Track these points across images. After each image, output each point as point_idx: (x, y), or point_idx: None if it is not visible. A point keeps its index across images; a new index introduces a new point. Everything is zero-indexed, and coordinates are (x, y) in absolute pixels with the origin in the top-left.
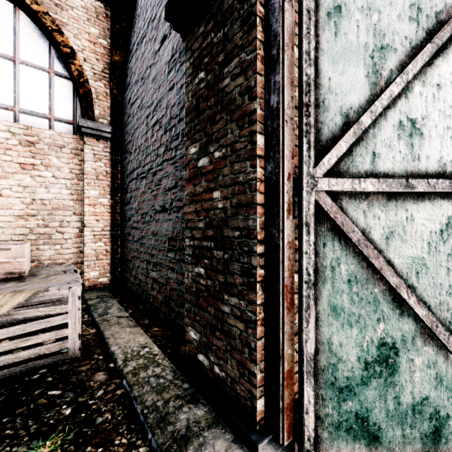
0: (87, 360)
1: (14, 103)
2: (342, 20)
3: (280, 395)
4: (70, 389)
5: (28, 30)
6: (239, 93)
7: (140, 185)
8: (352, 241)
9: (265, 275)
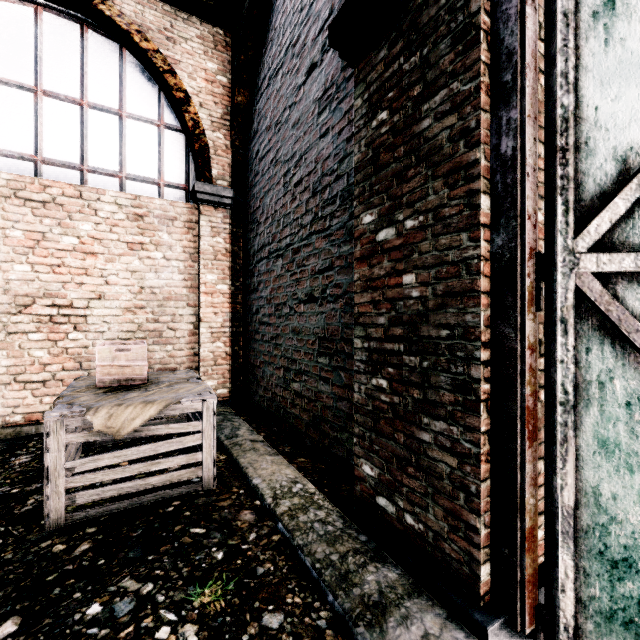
0: (226, 494)
1: (120, 168)
2: (616, 20)
3: (518, 562)
4: (215, 528)
5: (135, 74)
6: (449, 138)
7: (274, 266)
8: (635, 345)
9: (492, 392)
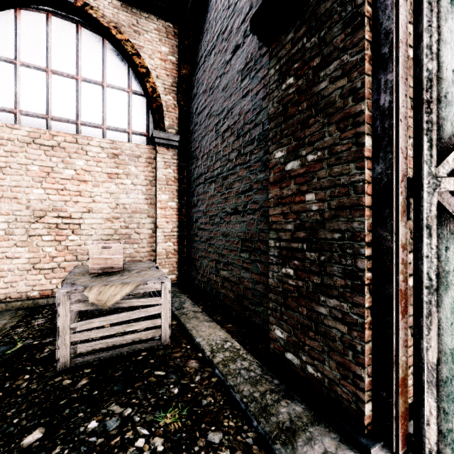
0: (178, 348)
1: (102, 122)
2: None
3: (393, 402)
4: (171, 372)
5: (113, 57)
6: (340, 95)
7: (209, 189)
8: None
9: (373, 278)
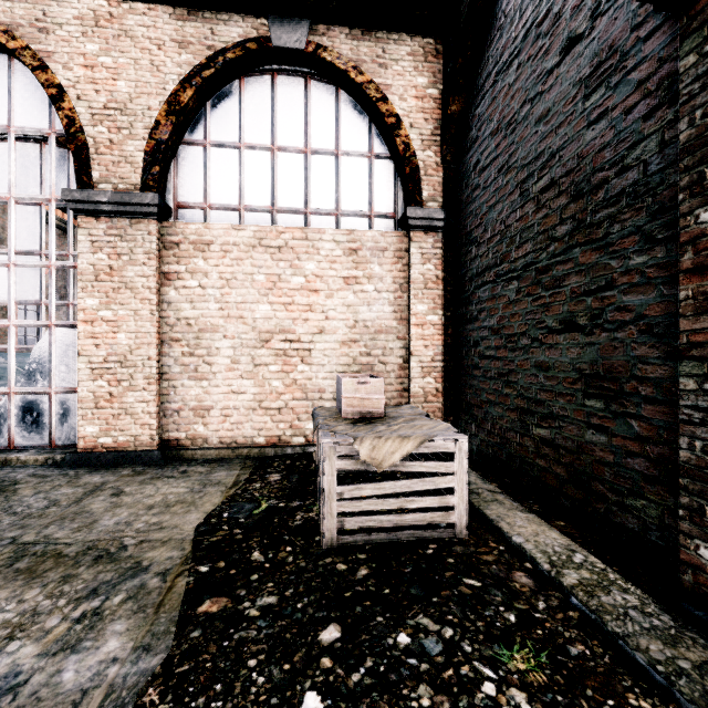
0: (484, 547)
1: (336, 206)
2: None
3: None
4: (491, 584)
5: (349, 111)
6: None
7: (505, 291)
8: None
9: None
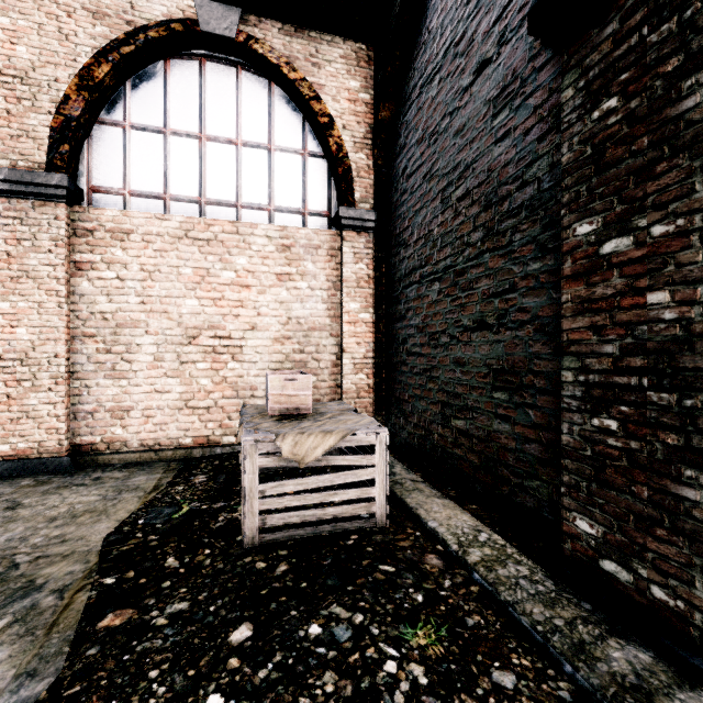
0: (402, 534)
1: (269, 201)
2: None
3: None
4: (404, 568)
5: (282, 106)
6: None
7: (429, 291)
8: None
9: None
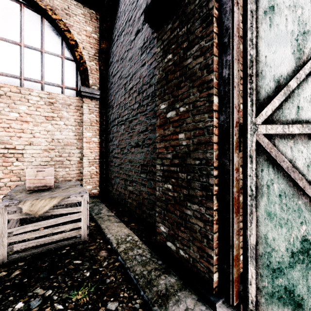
0: (93, 242)
1: (41, 78)
2: (274, 15)
3: (230, 271)
4: (86, 260)
5: (49, 31)
6: (199, 68)
7: (120, 129)
8: (283, 168)
9: (219, 190)
